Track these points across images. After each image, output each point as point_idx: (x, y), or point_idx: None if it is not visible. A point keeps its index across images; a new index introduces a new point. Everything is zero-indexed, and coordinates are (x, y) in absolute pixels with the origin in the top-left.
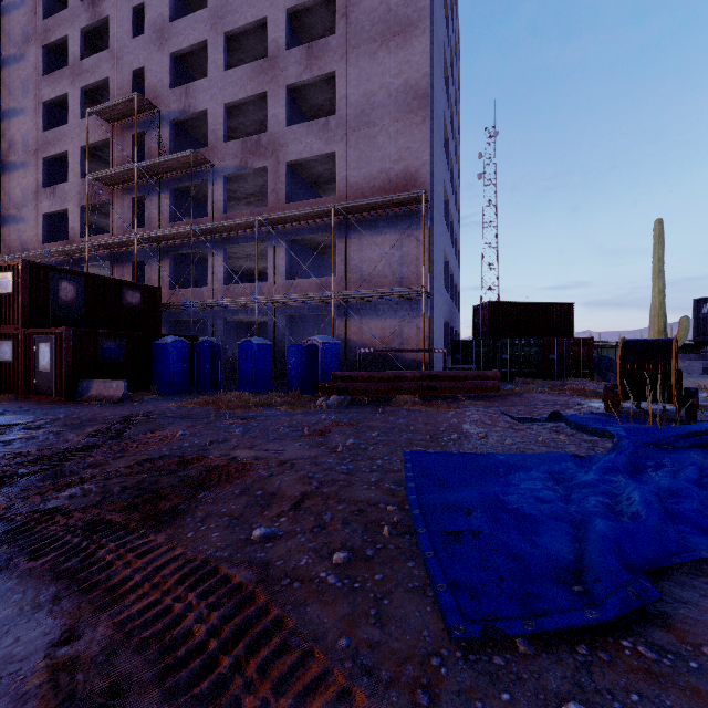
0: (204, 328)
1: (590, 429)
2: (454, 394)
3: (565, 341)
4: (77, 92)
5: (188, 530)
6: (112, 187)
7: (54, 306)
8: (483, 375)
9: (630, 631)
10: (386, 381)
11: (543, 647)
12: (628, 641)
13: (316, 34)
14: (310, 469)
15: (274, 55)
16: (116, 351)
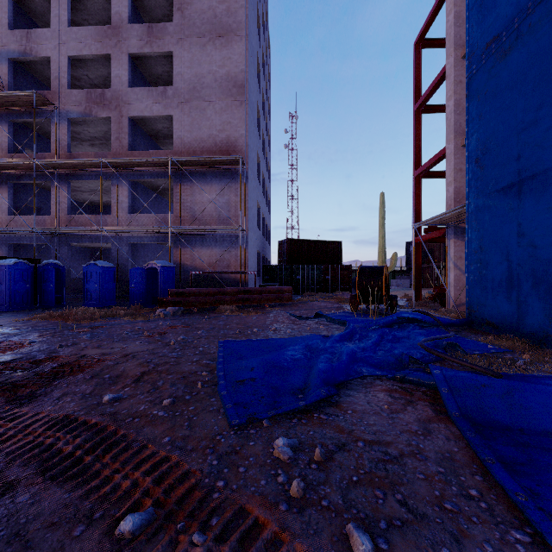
0: (46, 251)
1: (337, 321)
2: (261, 303)
3: (335, 267)
4: None
5: (47, 406)
6: None
7: None
8: (281, 290)
9: (319, 410)
10: (212, 295)
11: (276, 423)
12: (317, 414)
13: (156, 17)
14: (148, 357)
15: (118, 25)
16: None
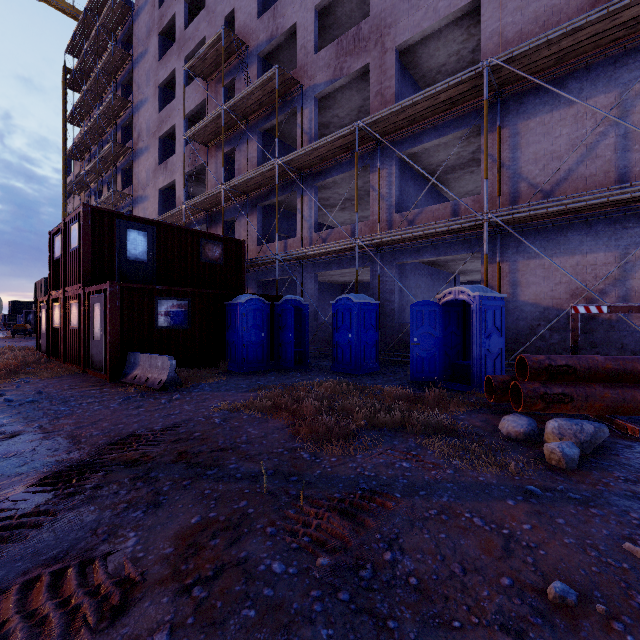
0: (294, 289)
1: None
2: None
3: None
4: (182, 63)
5: None
6: (207, 146)
7: (121, 261)
8: None
9: None
10: None
11: None
12: None
13: None
14: None
15: None
16: (179, 314)
